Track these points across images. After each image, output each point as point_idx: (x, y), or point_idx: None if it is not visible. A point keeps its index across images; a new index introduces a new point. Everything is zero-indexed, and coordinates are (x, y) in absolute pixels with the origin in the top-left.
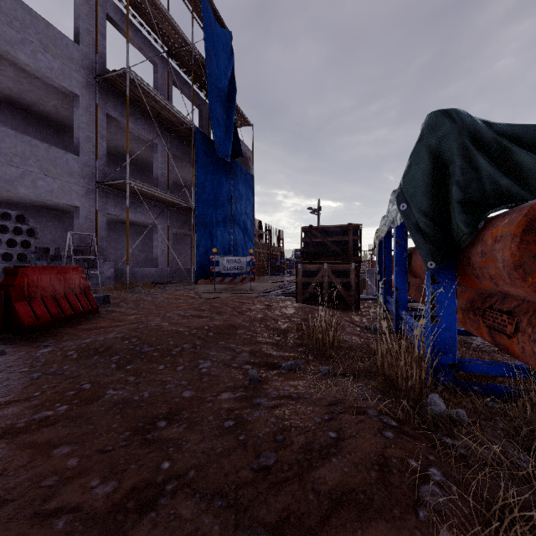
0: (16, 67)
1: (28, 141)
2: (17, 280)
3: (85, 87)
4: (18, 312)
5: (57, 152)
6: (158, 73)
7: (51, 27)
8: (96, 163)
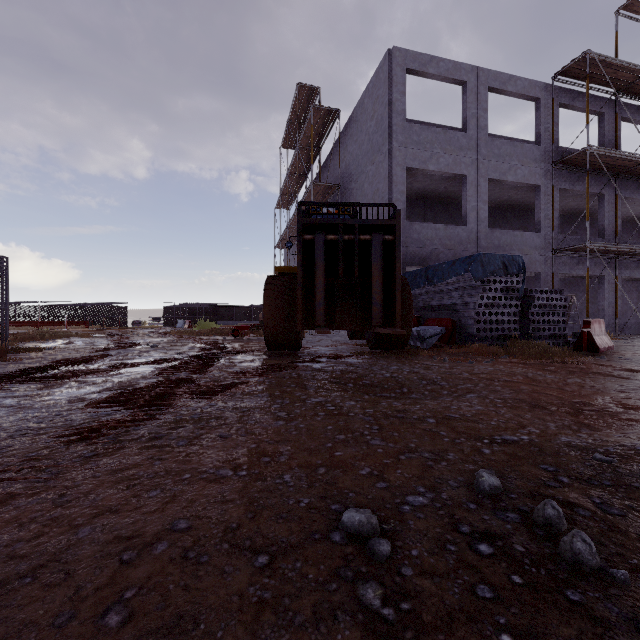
0: (496, 183)
1: (512, 233)
2: (590, 326)
3: (543, 176)
4: (594, 342)
5: (527, 235)
6: (604, 121)
7: (523, 145)
8: (552, 234)
